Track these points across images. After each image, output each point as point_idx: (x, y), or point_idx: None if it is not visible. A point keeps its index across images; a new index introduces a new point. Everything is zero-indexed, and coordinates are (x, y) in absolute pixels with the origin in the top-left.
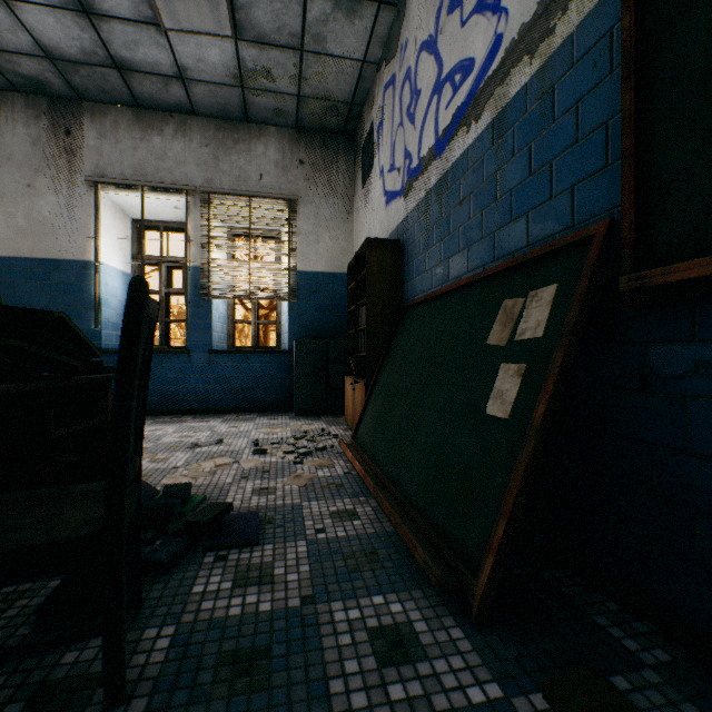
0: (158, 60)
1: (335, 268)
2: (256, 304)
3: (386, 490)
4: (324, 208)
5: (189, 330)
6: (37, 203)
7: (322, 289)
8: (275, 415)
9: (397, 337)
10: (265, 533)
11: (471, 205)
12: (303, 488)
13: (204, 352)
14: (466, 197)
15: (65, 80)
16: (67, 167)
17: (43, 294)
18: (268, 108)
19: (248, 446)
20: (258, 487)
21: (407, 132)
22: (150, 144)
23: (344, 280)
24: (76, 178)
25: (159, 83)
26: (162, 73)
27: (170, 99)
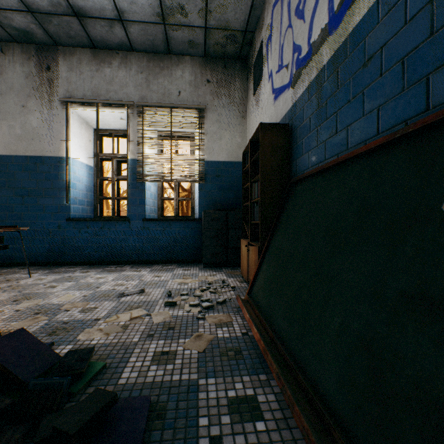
0: (103, 6)
1: (233, 158)
2: (177, 186)
3: (289, 372)
4: (224, 114)
5: (129, 205)
6: (28, 118)
7: (223, 174)
8: (189, 266)
9: (288, 207)
10: (149, 439)
11: (382, 59)
12: (201, 355)
13: (139, 220)
14: (375, 53)
15: (43, 30)
16: (48, 92)
17: (33, 180)
18: (184, 41)
19: (163, 297)
20: (159, 351)
21: (296, 29)
22: (103, 73)
23: (239, 167)
24: (53, 100)
25: (106, 26)
26: (107, 17)
27: (115, 39)
